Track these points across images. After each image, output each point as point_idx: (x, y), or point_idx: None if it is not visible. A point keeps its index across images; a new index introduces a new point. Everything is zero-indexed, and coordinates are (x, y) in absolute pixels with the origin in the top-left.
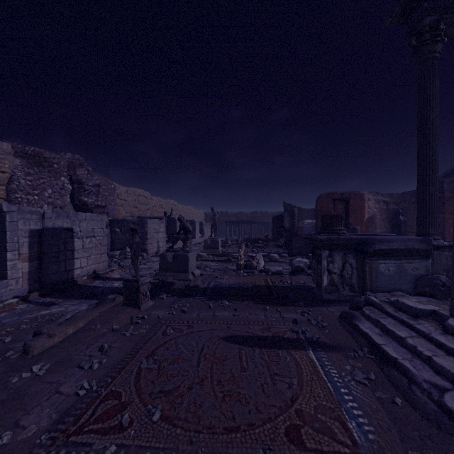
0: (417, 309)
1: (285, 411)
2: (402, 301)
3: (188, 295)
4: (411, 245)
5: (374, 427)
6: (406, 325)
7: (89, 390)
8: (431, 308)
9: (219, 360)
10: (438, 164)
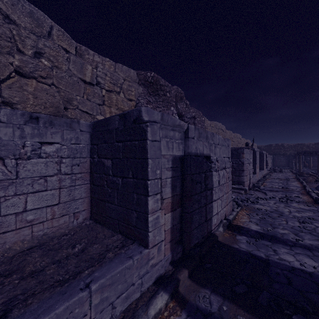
0: None
1: None
2: None
3: None
4: None
5: None
6: None
7: None
8: None
9: None
10: None
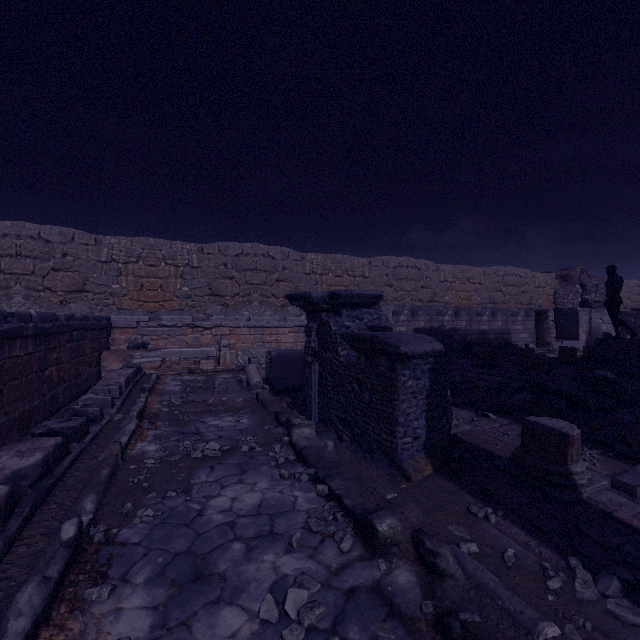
0: None
1: None
2: None
3: None
4: None
5: None
6: None
7: None
8: None
9: None
10: None
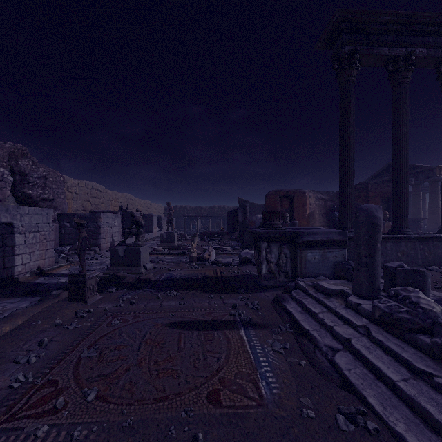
0: (330, 290)
1: (210, 380)
2: (321, 283)
3: (138, 287)
4: (331, 236)
5: (280, 384)
6: (320, 303)
7: (25, 382)
8: (341, 288)
9: (159, 344)
10: (354, 170)
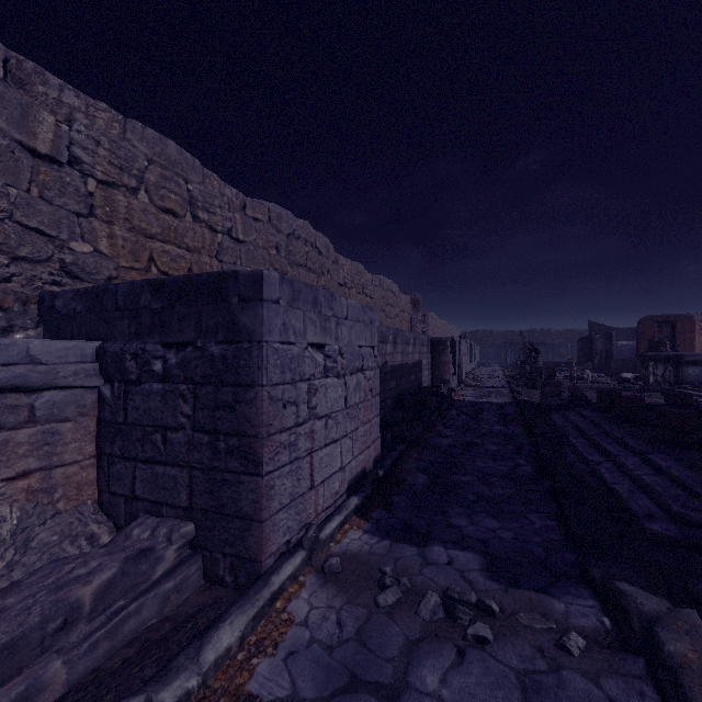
0: (701, 385)
1: None
2: (696, 383)
3: None
4: None
5: None
6: (695, 391)
7: None
8: None
9: None
10: None
